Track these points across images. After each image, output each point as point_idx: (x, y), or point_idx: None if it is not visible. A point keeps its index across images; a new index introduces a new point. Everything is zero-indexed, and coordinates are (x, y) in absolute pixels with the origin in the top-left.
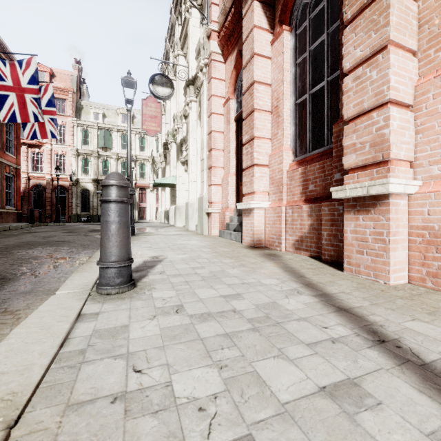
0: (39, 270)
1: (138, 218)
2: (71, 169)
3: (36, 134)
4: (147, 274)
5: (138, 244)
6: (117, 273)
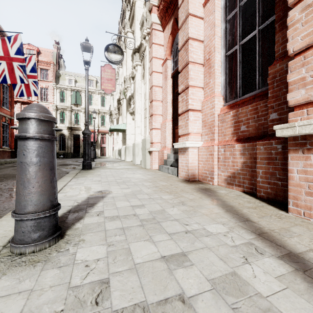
0: None
1: (100, 154)
2: None
3: (22, 92)
4: (83, 216)
5: (91, 177)
6: (34, 226)
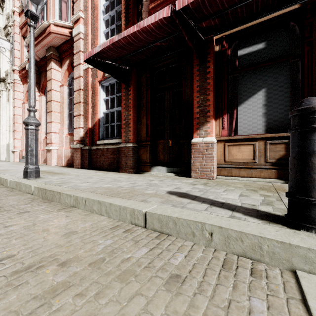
0: None
1: None
2: None
3: None
4: None
5: None
6: None
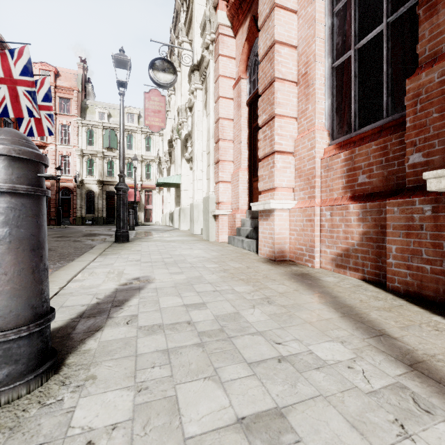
0: None
1: (144, 220)
2: (75, 170)
3: (32, 130)
4: (103, 325)
5: (126, 255)
6: None
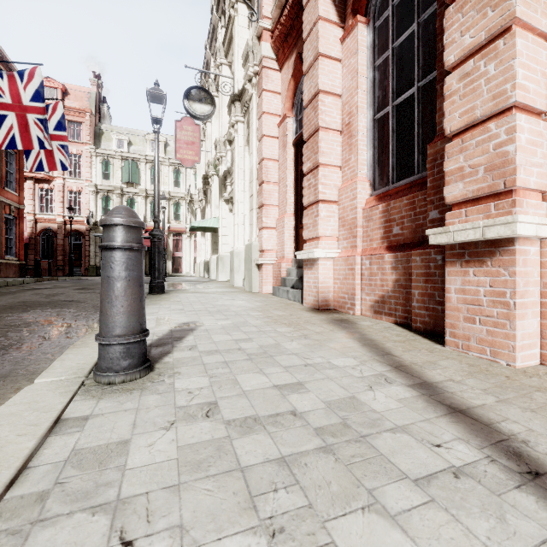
0: (28, 342)
1: (171, 270)
2: (88, 209)
3: (42, 164)
4: (171, 350)
5: (167, 305)
6: (123, 352)
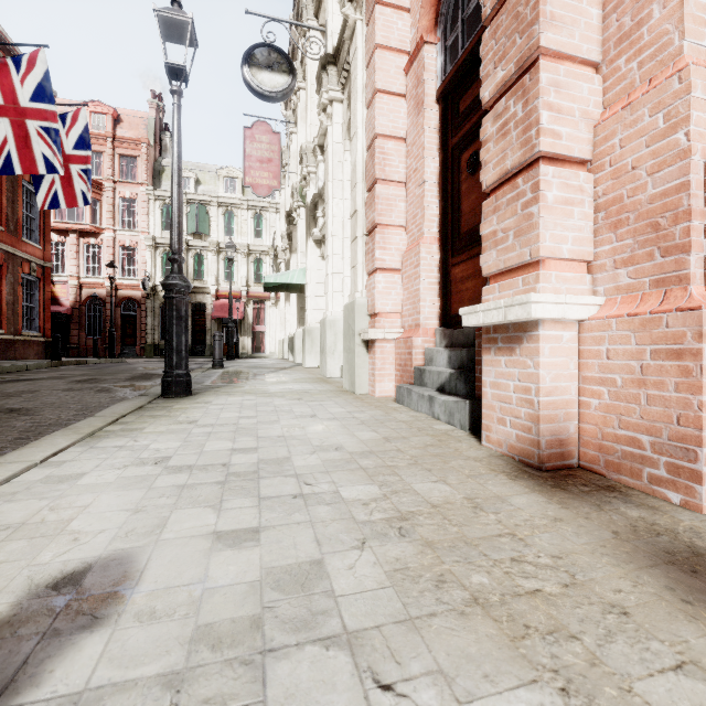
0: None
1: (251, 349)
2: (144, 269)
3: (59, 199)
4: None
5: (149, 437)
6: None
